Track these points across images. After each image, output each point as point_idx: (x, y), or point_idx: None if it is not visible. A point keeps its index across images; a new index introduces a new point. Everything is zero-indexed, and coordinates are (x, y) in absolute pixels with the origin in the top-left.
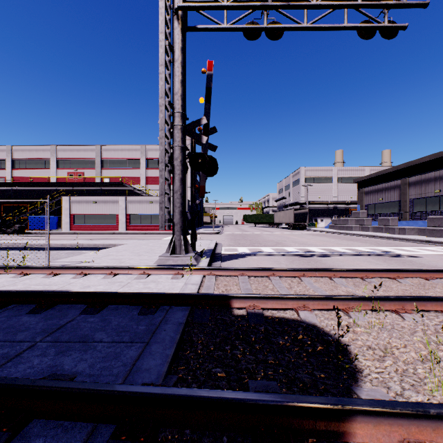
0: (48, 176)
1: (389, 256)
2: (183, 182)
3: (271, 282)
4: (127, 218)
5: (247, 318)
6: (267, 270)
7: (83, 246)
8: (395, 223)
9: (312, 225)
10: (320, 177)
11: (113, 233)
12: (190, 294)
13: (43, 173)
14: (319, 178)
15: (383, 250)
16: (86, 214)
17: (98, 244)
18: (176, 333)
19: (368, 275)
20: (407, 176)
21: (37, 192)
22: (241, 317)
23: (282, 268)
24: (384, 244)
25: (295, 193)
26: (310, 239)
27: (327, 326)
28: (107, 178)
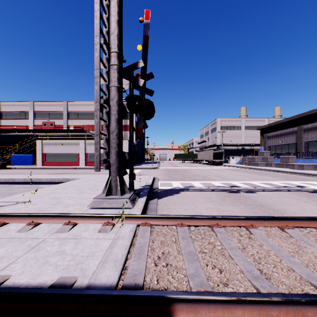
0: (28, 124)
1: (308, 191)
2: (119, 122)
3: (217, 237)
4: (86, 156)
5: None
6: (209, 218)
7: (42, 180)
8: (294, 161)
9: (226, 161)
10: (232, 126)
11: (74, 168)
12: (102, 295)
13: (23, 122)
14: (231, 126)
15: (297, 185)
16: (54, 154)
17: (54, 179)
18: None
19: None
20: (299, 124)
21: (19, 137)
22: None
23: (225, 217)
24: (292, 178)
25: (213, 138)
26: (229, 174)
27: None
28: (72, 126)
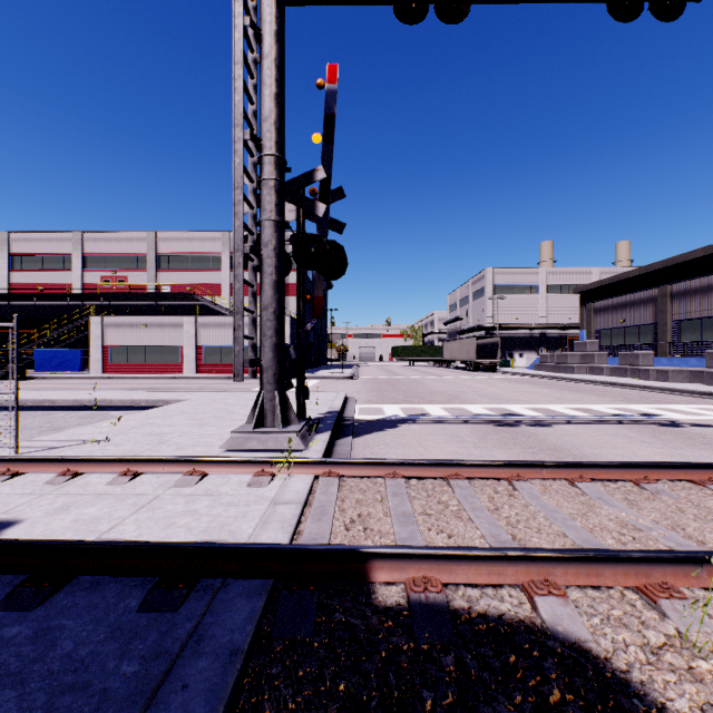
0: (69, 282)
1: (657, 424)
2: (278, 289)
3: (454, 494)
4: (199, 352)
5: (409, 621)
6: (443, 465)
7: (112, 403)
8: (649, 362)
9: (505, 363)
10: (519, 285)
11: (173, 378)
12: (271, 548)
13: (60, 277)
14: (517, 286)
15: (642, 412)
16: (129, 347)
17: (139, 400)
18: (213, 705)
19: (648, 476)
20: (664, 282)
21: (50, 310)
22: (395, 615)
23: (473, 462)
24: (637, 399)
25: (478, 311)
26: (507, 390)
27: (617, 650)
28: (167, 286)
